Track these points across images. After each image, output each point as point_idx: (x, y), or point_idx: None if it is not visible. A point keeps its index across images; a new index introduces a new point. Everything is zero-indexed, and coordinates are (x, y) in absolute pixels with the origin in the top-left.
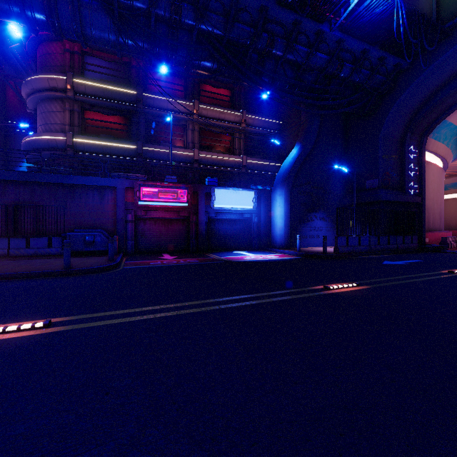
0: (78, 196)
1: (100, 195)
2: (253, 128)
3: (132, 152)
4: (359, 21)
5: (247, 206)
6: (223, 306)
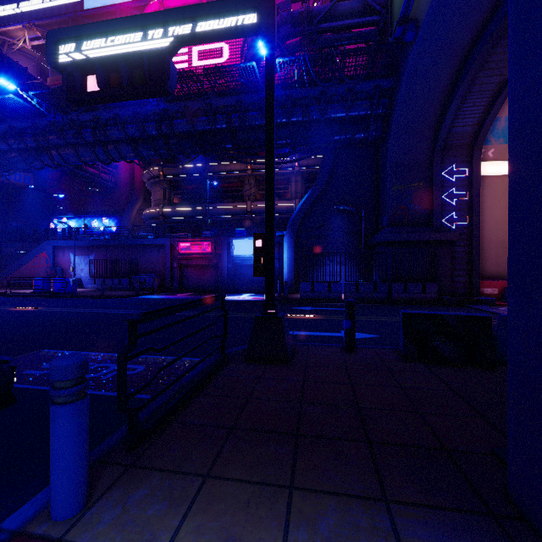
0: (146, 252)
1: (158, 250)
2: (309, 169)
3: (199, 212)
4: (290, 78)
5: None
6: (87, 311)
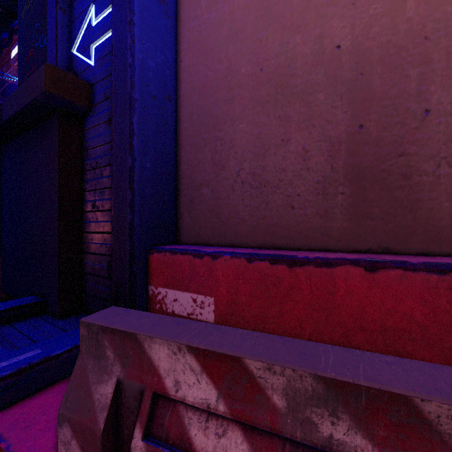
0: None
1: None
2: None
3: None
4: None
5: None
6: None
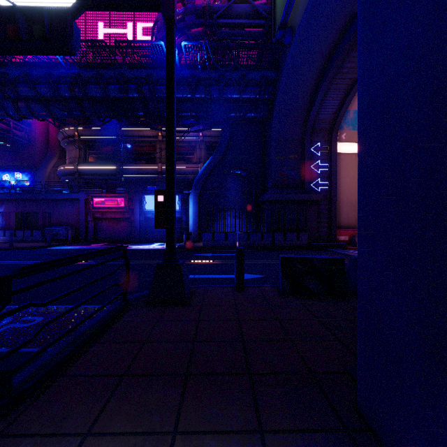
0: (60, 206)
1: (72, 204)
2: (211, 139)
3: (114, 171)
4: (194, 60)
5: None
6: None
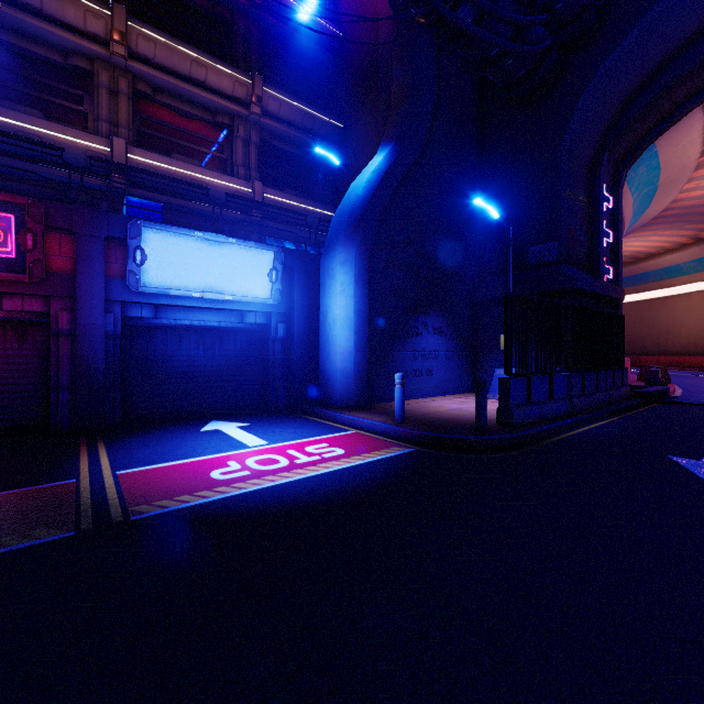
0: None
1: None
2: (279, 124)
3: None
4: None
5: (253, 292)
6: None
